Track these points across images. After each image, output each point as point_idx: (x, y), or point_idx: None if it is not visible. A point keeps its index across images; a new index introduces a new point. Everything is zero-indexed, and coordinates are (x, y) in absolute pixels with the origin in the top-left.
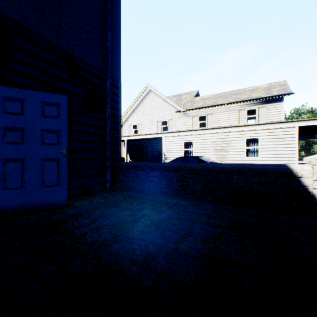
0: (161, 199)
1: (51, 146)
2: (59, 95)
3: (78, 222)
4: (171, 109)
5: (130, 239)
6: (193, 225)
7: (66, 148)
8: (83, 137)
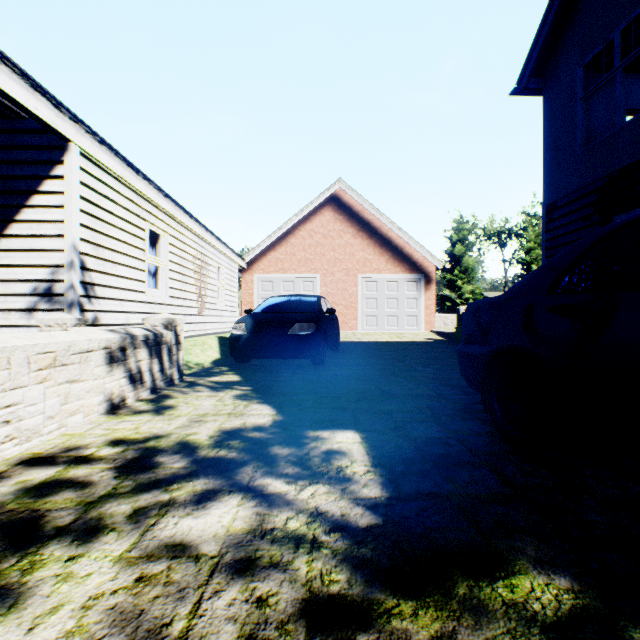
0: None
1: None
2: None
3: None
4: None
5: None
6: None
7: None
8: None
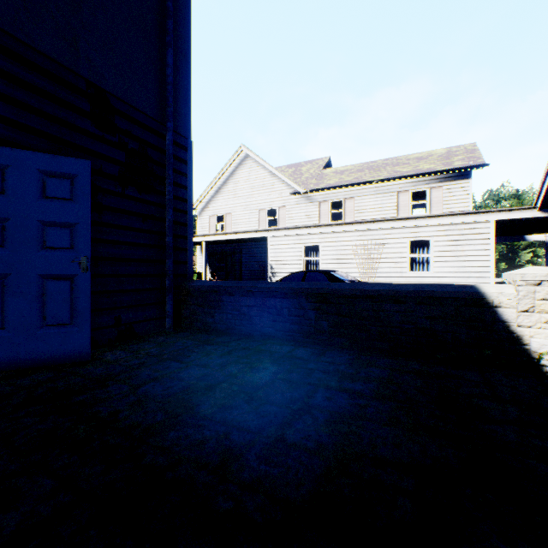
0: (261, 347)
1: (58, 252)
2: (74, 159)
3: (105, 390)
4: (283, 188)
5: (198, 421)
6: (314, 393)
7: (87, 256)
8: (121, 236)
